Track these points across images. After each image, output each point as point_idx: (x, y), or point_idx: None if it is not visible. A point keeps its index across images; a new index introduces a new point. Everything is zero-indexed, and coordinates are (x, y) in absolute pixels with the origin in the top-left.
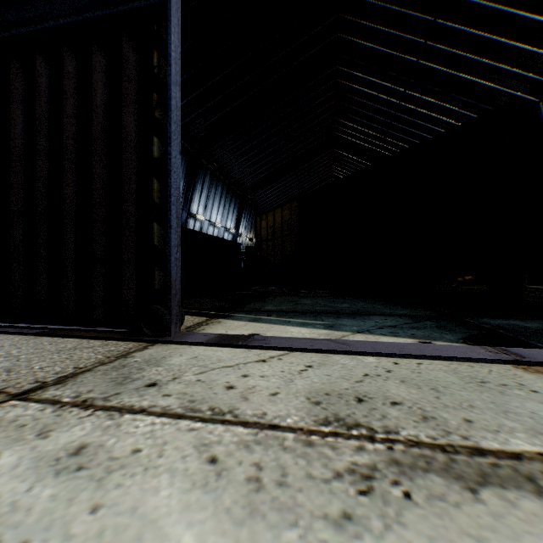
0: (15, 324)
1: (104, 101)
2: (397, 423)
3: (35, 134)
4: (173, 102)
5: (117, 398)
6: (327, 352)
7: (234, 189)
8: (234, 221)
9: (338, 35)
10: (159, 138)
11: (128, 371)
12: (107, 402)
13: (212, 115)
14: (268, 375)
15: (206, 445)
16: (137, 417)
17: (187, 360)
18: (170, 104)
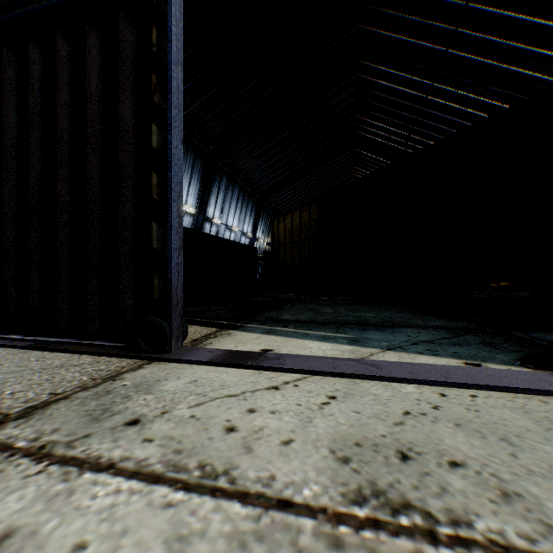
0: (7, 335)
1: (100, 87)
2: (465, 504)
3: (27, 127)
4: (174, 83)
5: (84, 443)
6: (353, 377)
7: (251, 192)
8: (251, 224)
9: (359, 26)
10: (159, 126)
11: (111, 399)
12: (69, 450)
13: (228, 116)
14: (280, 410)
15: (182, 540)
16: (99, 477)
17: (184, 384)
18: (171, 86)
